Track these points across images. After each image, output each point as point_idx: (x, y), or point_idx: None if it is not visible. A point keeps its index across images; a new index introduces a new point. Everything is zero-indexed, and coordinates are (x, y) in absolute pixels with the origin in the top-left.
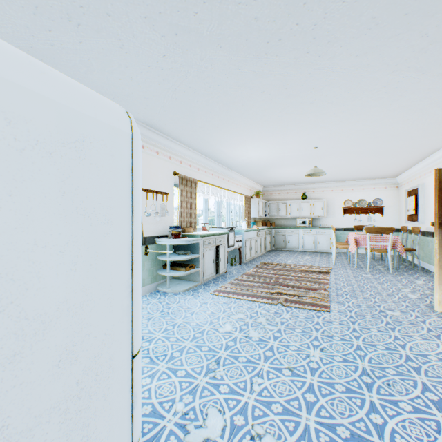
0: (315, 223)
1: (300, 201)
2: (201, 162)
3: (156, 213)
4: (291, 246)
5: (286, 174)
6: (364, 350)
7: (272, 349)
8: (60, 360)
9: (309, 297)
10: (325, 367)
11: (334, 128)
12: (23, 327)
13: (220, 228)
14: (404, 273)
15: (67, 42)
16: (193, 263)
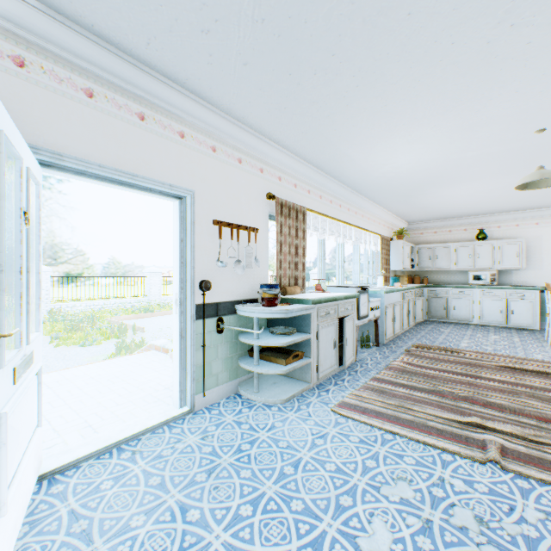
0: (501, 279)
1: (473, 243)
2: (313, 181)
3: (237, 262)
4: (457, 316)
5: (455, 197)
6: None
7: None
8: None
9: None
10: None
11: None
12: None
13: (345, 288)
14: None
15: None
16: (298, 348)
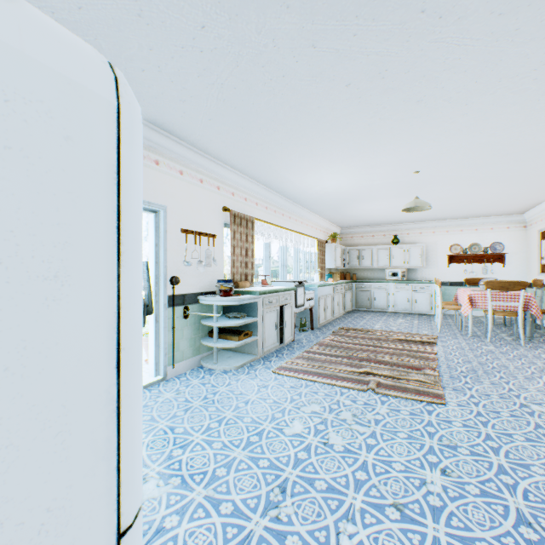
0: (410, 275)
1: (390, 246)
2: (260, 195)
3: (199, 262)
4: (378, 306)
5: (373, 210)
6: (513, 475)
7: (365, 467)
8: None
9: (411, 380)
10: (454, 505)
11: (447, 141)
12: None
13: (285, 283)
14: (542, 346)
15: (60, 9)
16: (248, 329)
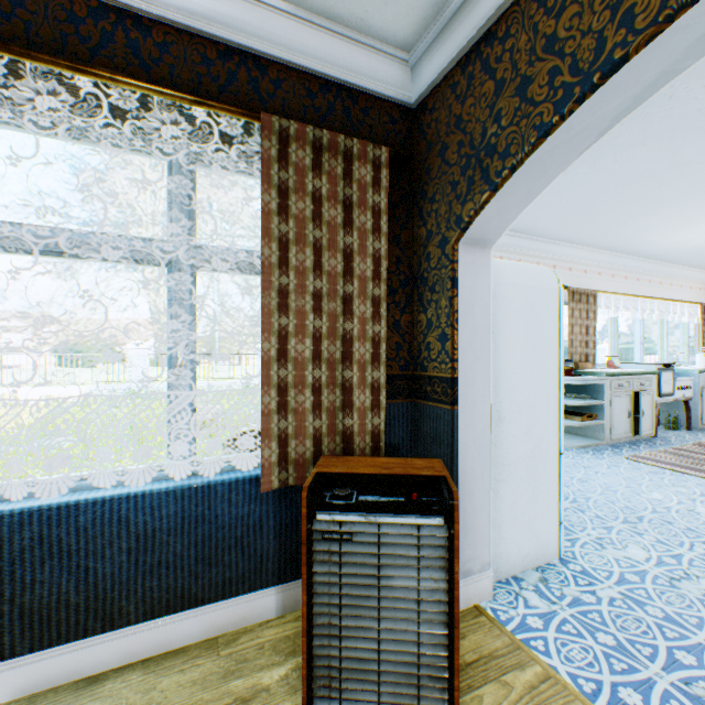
0: None
1: None
2: (603, 263)
3: None
4: None
5: None
6: None
7: None
8: (524, 432)
9: None
10: None
11: None
12: (512, 407)
13: (641, 365)
14: None
15: None
16: (591, 412)
